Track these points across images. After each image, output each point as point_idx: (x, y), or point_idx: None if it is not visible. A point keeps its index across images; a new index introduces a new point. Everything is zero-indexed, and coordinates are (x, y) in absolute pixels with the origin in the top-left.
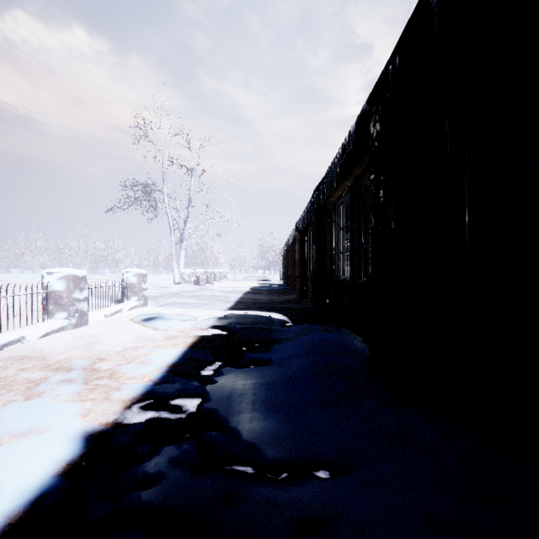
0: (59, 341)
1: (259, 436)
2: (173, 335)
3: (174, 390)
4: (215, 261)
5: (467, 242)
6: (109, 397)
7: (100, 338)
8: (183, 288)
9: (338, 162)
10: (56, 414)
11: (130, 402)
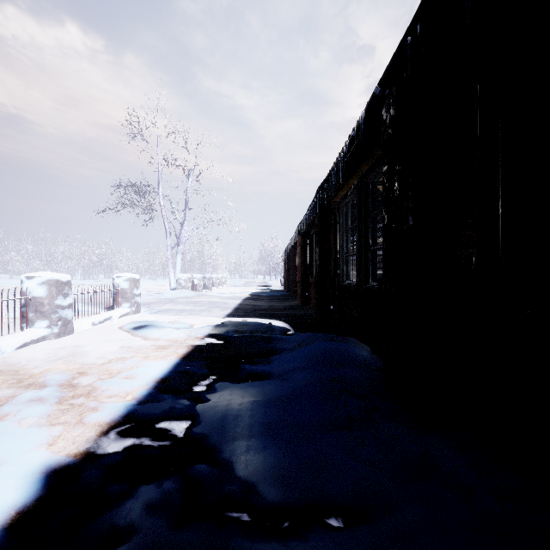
0: (37, 352)
1: (257, 471)
2: (165, 345)
3: (160, 411)
4: (214, 266)
5: (500, 239)
6: (83, 421)
7: (84, 348)
8: (179, 294)
9: (345, 157)
10: (15, 444)
11: (108, 427)
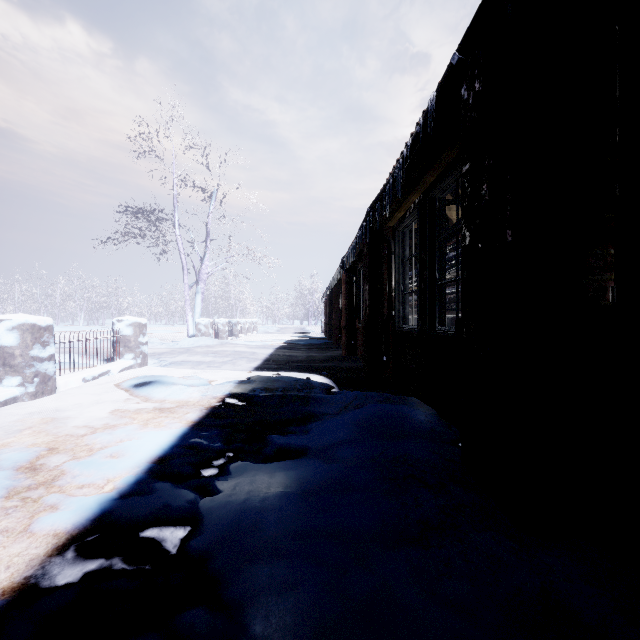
0: (1, 419)
1: (284, 626)
2: (172, 408)
3: (148, 510)
4: (242, 310)
5: None
6: (32, 528)
7: (65, 413)
8: (198, 342)
9: (405, 164)
10: None
11: (67, 538)
